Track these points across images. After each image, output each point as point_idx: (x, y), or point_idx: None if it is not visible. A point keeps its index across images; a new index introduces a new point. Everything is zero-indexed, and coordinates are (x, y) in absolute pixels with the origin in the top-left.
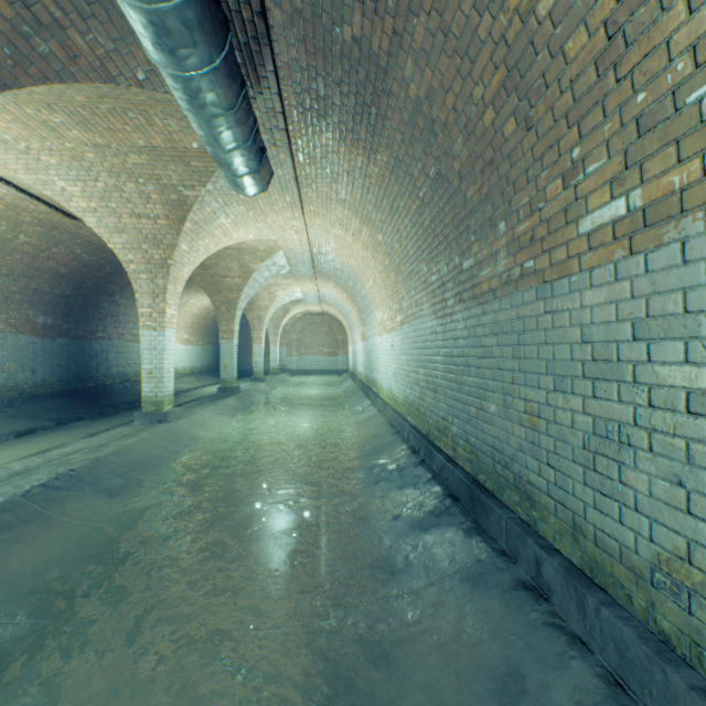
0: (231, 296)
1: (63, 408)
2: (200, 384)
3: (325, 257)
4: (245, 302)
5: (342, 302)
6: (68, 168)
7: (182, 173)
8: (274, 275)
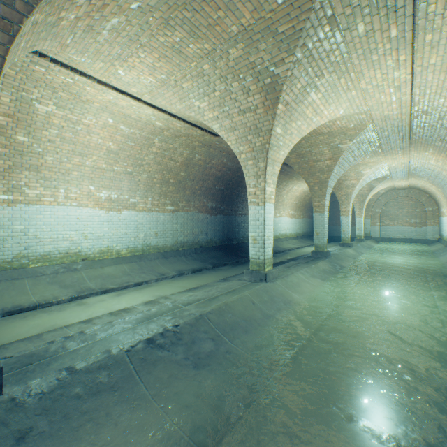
0: (321, 176)
1: (219, 256)
2: (300, 245)
3: (430, 117)
4: (334, 181)
5: (440, 171)
6: (197, 88)
7: (271, 49)
8: (361, 153)
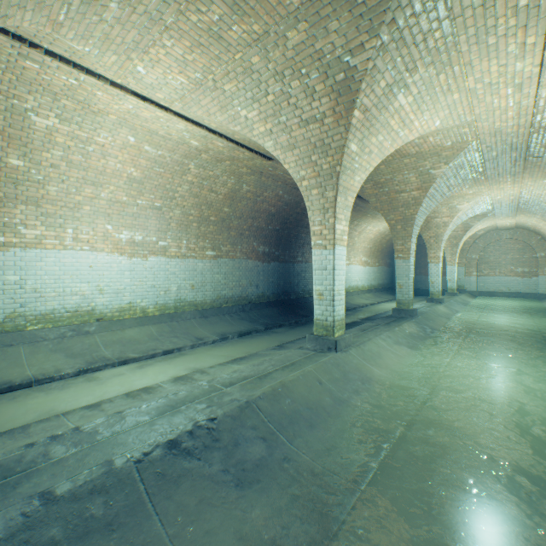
0: (406, 212)
1: (272, 315)
2: (375, 300)
3: None
4: (422, 218)
5: None
6: (244, 90)
7: (346, 30)
8: (459, 181)
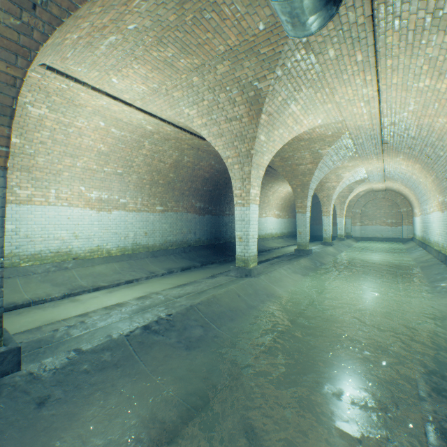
0: (303, 179)
1: (207, 255)
2: (285, 244)
3: (397, 127)
4: (315, 183)
5: (410, 175)
6: (187, 97)
7: (254, 67)
8: (340, 158)
